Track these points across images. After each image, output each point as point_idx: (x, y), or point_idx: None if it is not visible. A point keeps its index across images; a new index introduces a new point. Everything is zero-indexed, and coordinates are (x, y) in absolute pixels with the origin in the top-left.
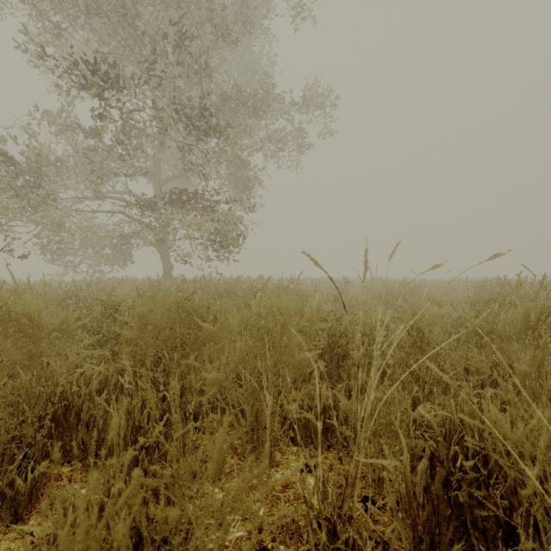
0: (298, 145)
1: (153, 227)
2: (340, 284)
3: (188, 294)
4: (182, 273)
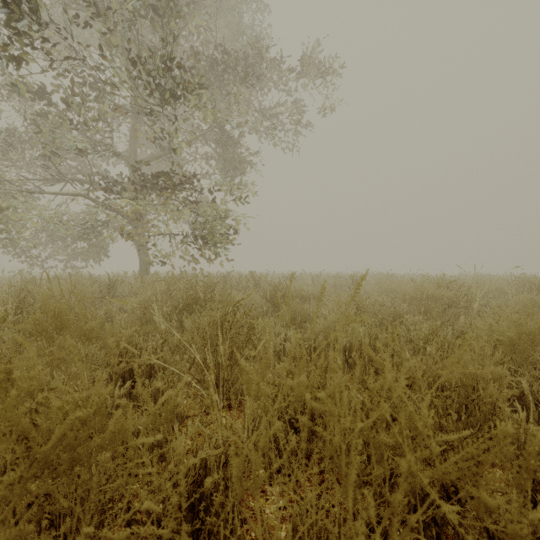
0: (296, 122)
1: (124, 214)
2: (345, 281)
3: (148, 298)
4: (176, 268)
